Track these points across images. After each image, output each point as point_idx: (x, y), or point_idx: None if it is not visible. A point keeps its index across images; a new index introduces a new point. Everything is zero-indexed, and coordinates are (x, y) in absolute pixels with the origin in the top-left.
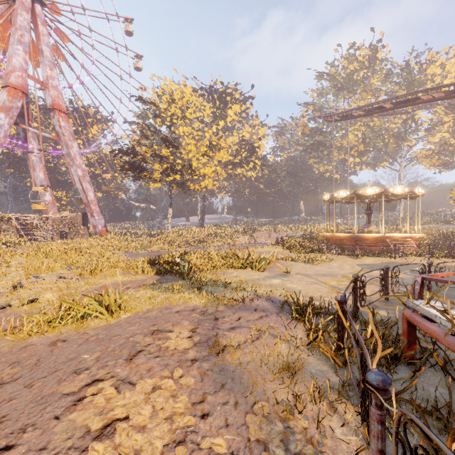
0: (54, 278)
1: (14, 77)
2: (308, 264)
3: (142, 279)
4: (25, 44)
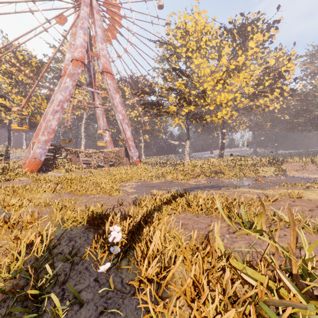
0: None
1: (77, 53)
2: None
3: None
4: (84, 29)
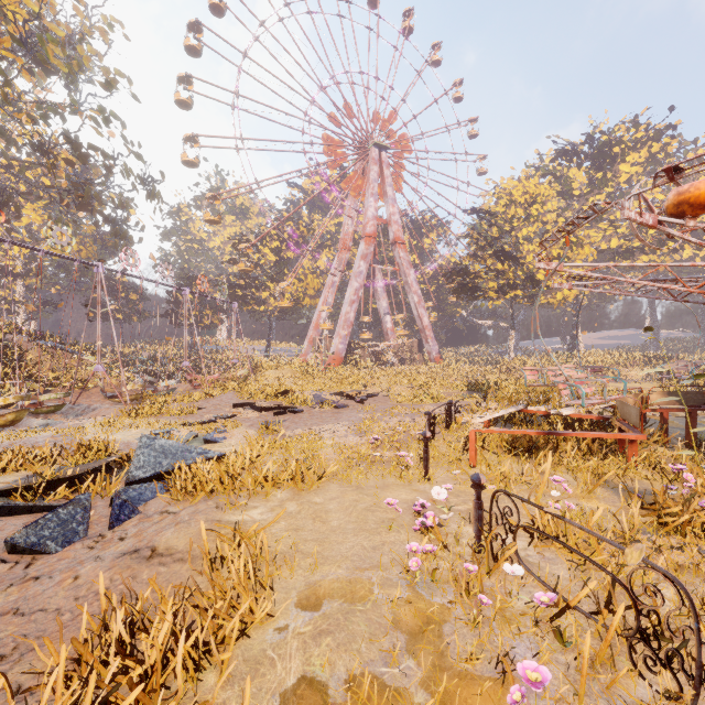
0: (405, 387)
1: (369, 227)
2: None
3: (456, 392)
4: (375, 194)
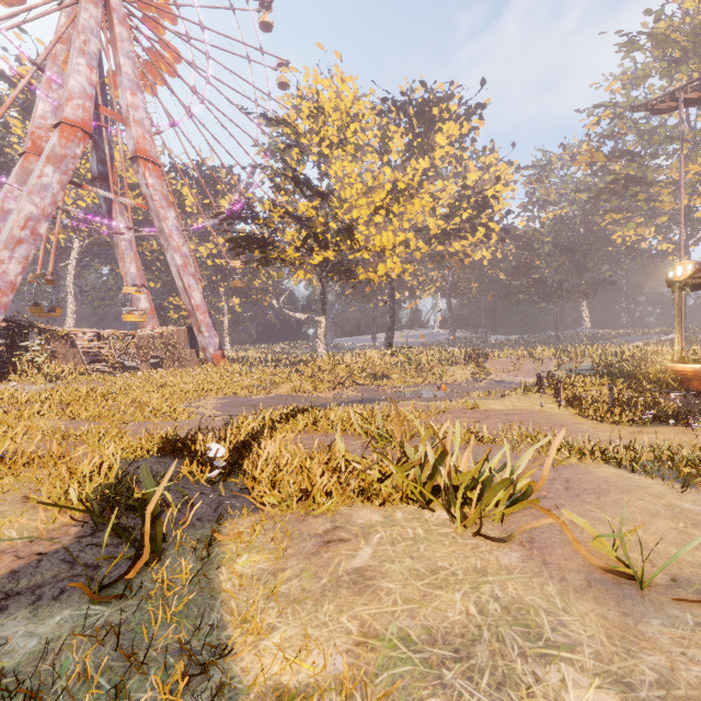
0: None
1: (71, 109)
2: (682, 488)
3: None
4: (90, 55)
